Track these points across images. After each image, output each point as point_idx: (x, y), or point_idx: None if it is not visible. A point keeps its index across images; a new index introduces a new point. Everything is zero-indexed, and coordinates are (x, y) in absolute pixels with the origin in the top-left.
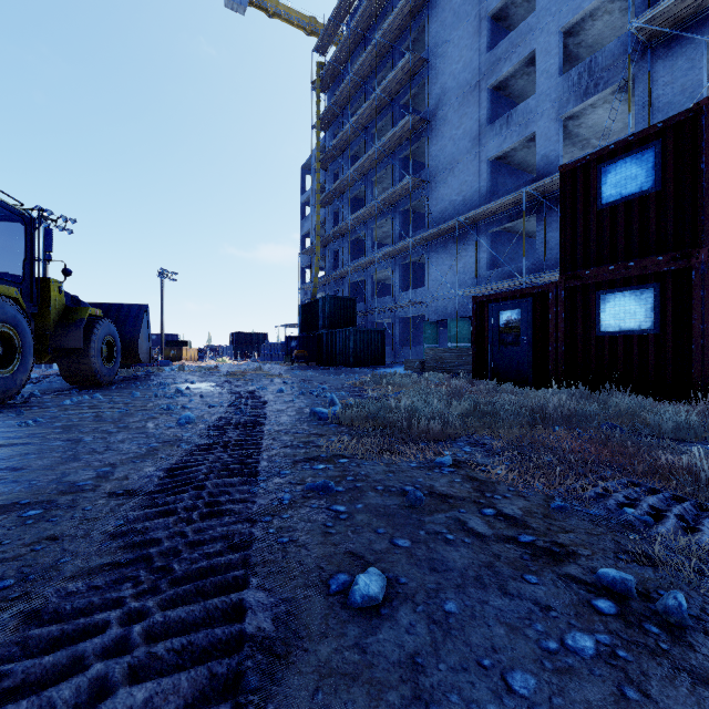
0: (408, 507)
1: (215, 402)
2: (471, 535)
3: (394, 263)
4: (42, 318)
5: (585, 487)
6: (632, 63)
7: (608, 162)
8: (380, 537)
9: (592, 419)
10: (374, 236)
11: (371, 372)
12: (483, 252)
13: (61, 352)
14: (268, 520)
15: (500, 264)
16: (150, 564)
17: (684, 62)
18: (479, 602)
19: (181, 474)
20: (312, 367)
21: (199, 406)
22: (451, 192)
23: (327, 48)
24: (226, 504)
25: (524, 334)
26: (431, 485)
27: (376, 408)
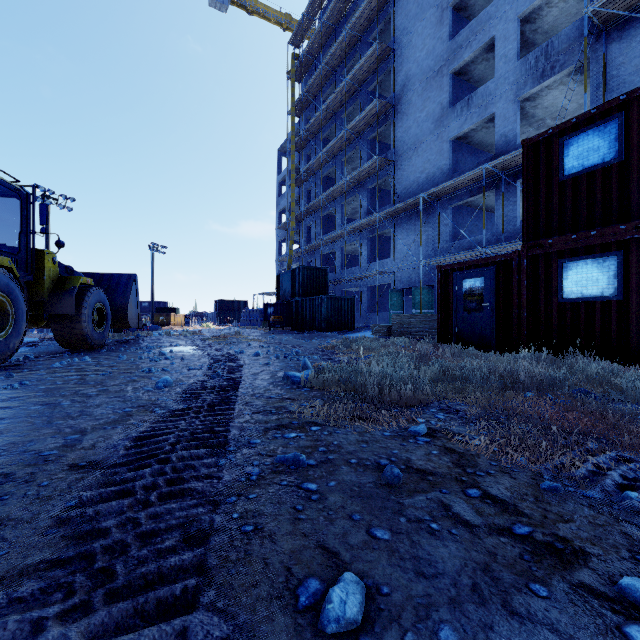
0: (384, 486)
1: (194, 365)
2: (458, 524)
3: (363, 236)
4: (37, 286)
5: (575, 464)
6: (587, 46)
7: (570, 135)
8: (356, 526)
9: (561, 384)
10: (344, 212)
11: (341, 336)
12: (445, 225)
13: (55, 318)
14: (233, 500)
15: (460, 236)
16: (90, 564)
17: (637, 43)
18: (481, 626)
19: (148, 444)
20: (288, 331)
21: (179, 368)
22: (415, 170)
23: (301, 41)
24: (189, 481)
25: (487, 300)
26: (407, 458)
27: (347, 372)
